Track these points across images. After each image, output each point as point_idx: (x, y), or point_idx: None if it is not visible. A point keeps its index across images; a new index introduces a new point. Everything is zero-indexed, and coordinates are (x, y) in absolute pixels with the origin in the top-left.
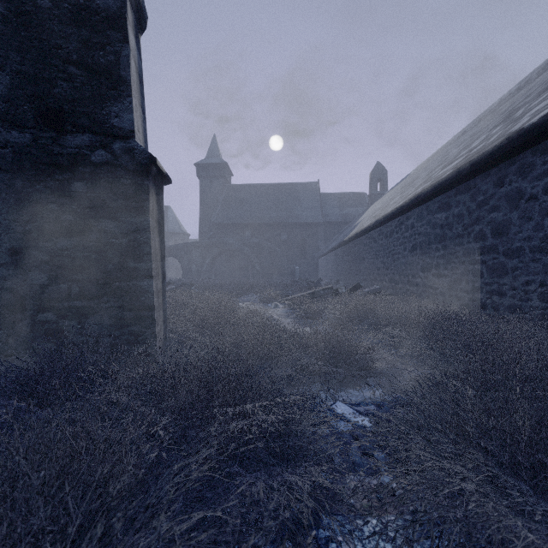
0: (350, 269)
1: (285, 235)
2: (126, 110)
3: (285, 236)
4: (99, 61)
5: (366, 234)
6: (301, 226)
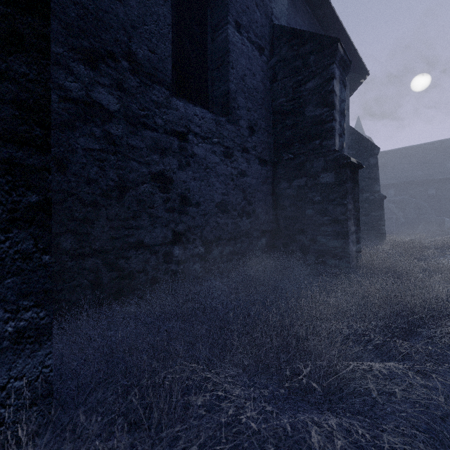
0: None
1: (432, 190)
2: (378, 186)
3: (432, 191)
4: (371, 176)
5: None
6: None
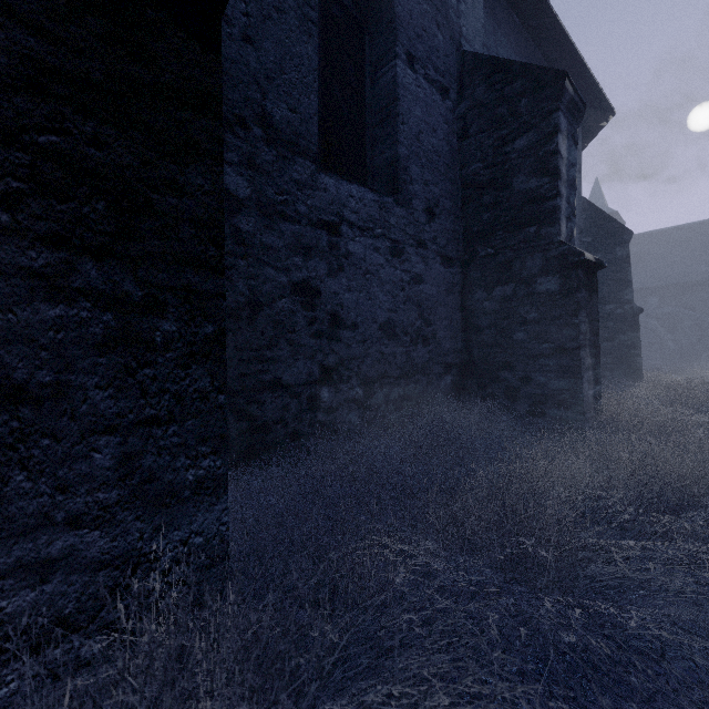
0: None
1: None
2: (630, 293)
3: None
4: (619, 276)
5: None
6: None
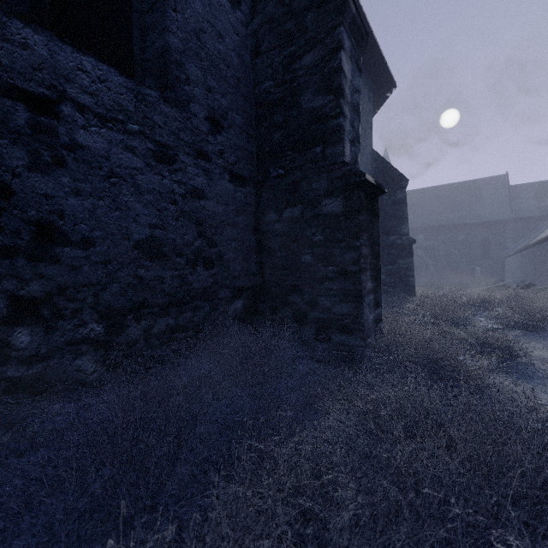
0: (535, 270)
1: (463, 235)
2: (406, 227)
3: (463, 237)
4: (399, 214)
5: (547, 241)
6: (483, 225)
